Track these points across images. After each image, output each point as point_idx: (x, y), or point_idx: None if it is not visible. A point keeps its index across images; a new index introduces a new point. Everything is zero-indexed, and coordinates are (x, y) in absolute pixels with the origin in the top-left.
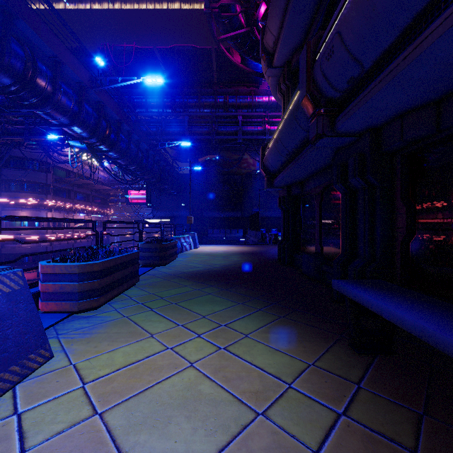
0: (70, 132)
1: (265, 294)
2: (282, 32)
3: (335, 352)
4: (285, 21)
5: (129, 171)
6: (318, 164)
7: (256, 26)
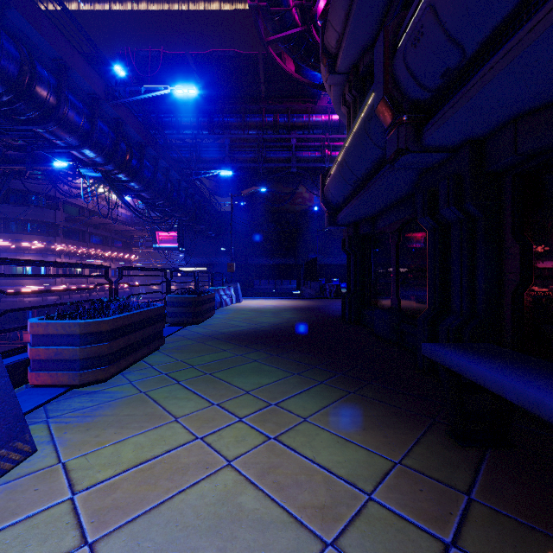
0: (80, 156)
1: (327, 361)
2: (347, 27)
3: (429, 444)
4: (352, 12)
5: (156, 207)
6: (395, 193)
7: (314, 24)
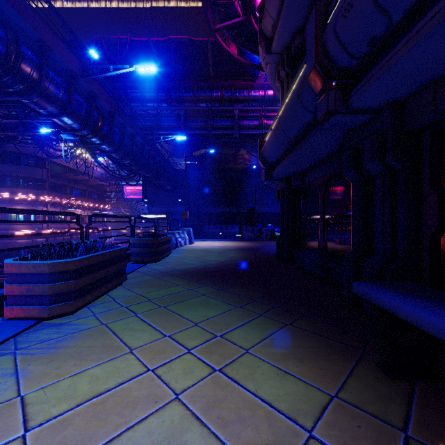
0: (60, 123)
1: (265, 295)
2: (281, 13)
3: (362, 377)
4: None
5: (124, 166)
6: (323, 151)
7: (253, 15)
